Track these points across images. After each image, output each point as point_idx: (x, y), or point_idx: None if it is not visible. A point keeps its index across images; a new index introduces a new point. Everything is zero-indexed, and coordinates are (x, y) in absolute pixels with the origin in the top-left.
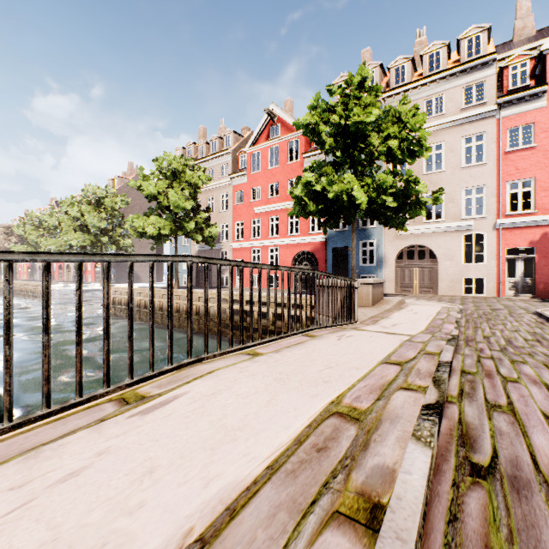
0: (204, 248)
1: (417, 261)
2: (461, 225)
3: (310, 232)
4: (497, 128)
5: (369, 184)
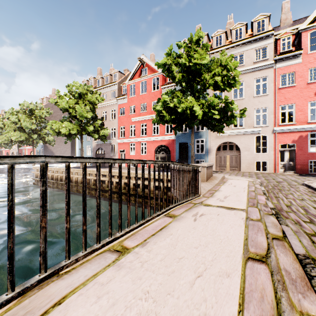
0: (100, 142)
1: (228, 151)
2: (254, 130)
3: (166, 134)
4: (274, 74)
5: (203, 103)
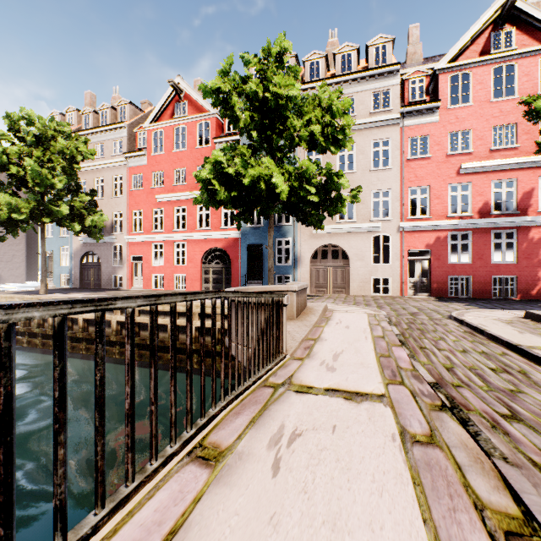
0: (91, 241)
1: (331, 261)
2: (370, 226)
3: (223, 227)
4: (401, 136)
5: (290, 171)
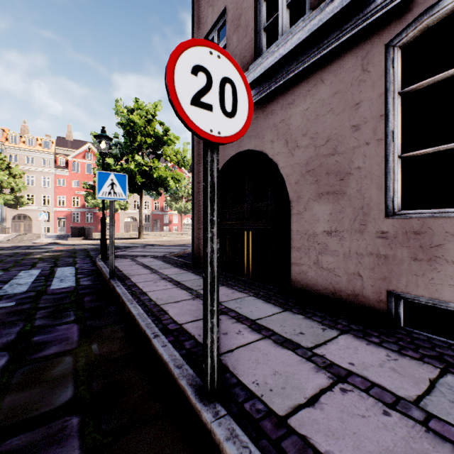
0: None
1: (23, 220)
2: (42, 208)
3: None
4: (55, 177)
5: (4, 196)
